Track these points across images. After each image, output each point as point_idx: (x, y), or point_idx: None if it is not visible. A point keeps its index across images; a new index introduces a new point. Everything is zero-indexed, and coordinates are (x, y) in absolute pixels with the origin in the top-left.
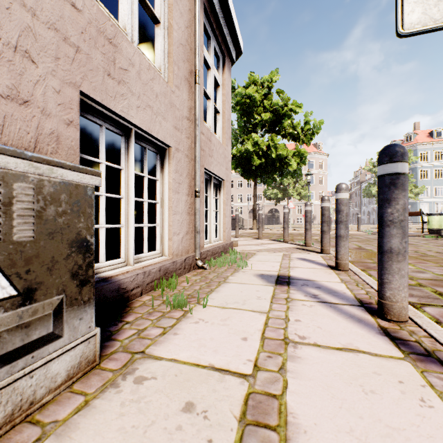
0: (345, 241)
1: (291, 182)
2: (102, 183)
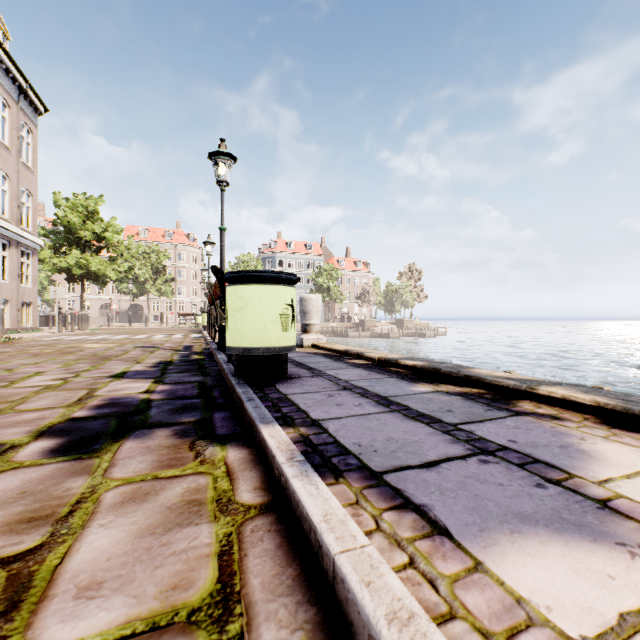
0: (73, 324)
1: (149, 277)
2: None
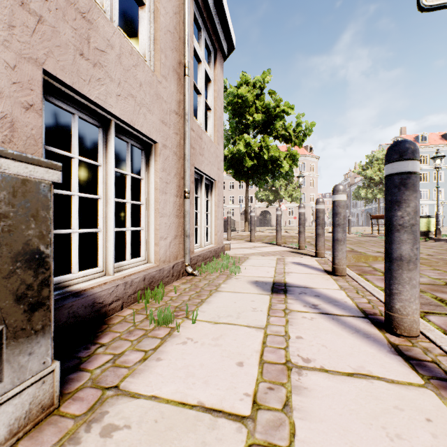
0: (342, 245)
1: (283, 184)
2: (75, 180)
